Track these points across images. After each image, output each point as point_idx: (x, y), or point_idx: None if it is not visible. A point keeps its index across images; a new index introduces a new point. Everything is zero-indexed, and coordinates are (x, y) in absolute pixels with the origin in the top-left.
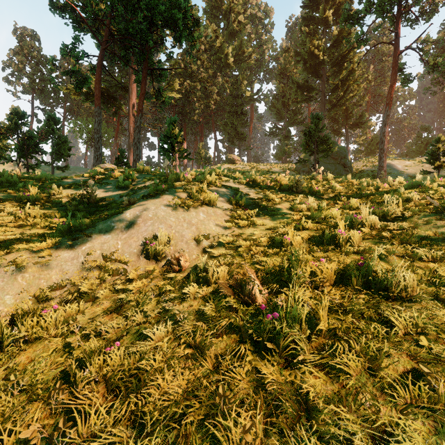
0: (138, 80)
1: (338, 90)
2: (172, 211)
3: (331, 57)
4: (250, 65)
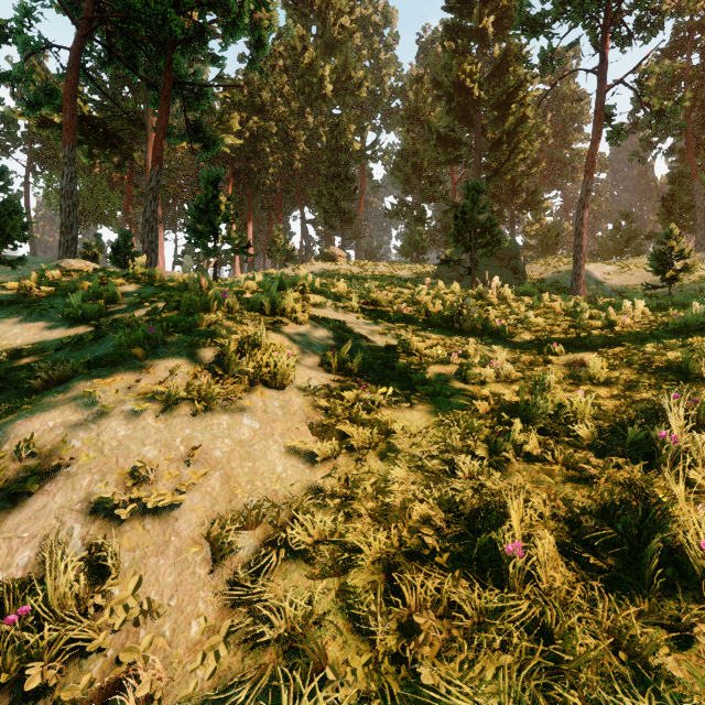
0: (154, 102)
1: (501, 147)
2: (155, 416)
3: (489, 94)
4: (361, 100)
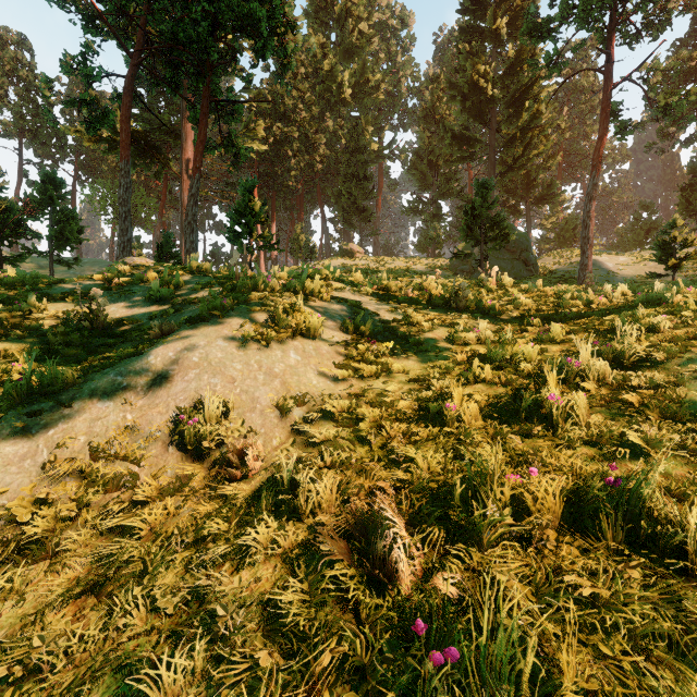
0: (193, 118)
1: (515, 143)
2: (237, 349)
3: (504, 92)
4: (378, 102)
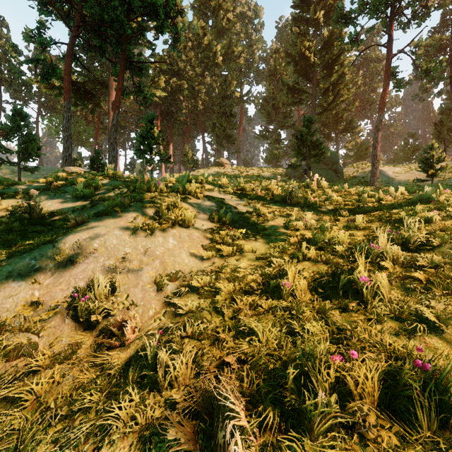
0: (115, 73)
1: (328, 93)
2: (129, 236)
3: (321, 60)
4: (240, 65)
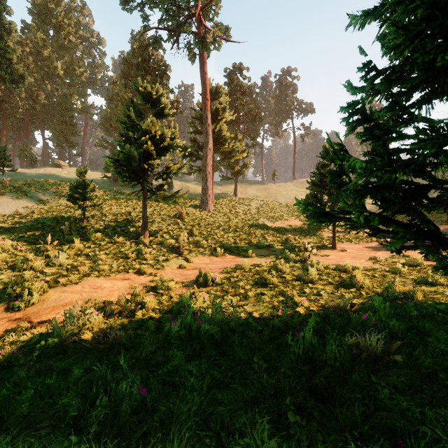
0: None
1: None
2: (13, 200)
3: None
4: (83, 80)
